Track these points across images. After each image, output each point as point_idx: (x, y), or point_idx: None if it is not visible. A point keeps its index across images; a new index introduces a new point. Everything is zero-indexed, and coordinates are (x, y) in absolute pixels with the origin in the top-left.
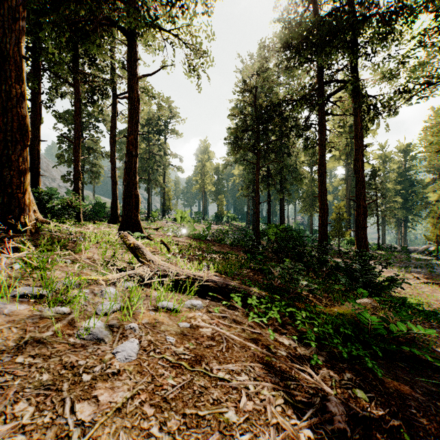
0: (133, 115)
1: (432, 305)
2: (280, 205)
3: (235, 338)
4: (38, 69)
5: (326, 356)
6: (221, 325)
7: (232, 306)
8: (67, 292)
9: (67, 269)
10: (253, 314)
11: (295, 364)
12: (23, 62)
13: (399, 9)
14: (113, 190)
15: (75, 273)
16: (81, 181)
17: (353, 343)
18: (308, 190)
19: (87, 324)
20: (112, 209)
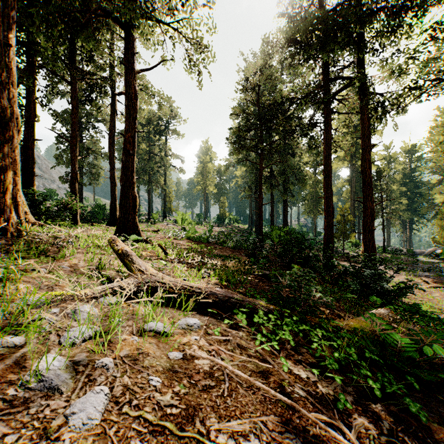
0: (130, 111)
1: (443, 311)
2: (284, 206)
3: (240, 374)
4: (32, 65)
5: (353, 393)
6: (222, 353)
7: (235, 324)
8: (23, 315)
9: (39, 280)
10: (261, 337)
11: (320, 414)
12: (14, 55)
13: (409, 2)
14: (111, 191)
15: (47, 287)
16: (80, 183)
17: (379, 368)
18: (312, 192)
19: (35, 368)
20: (111, 211)
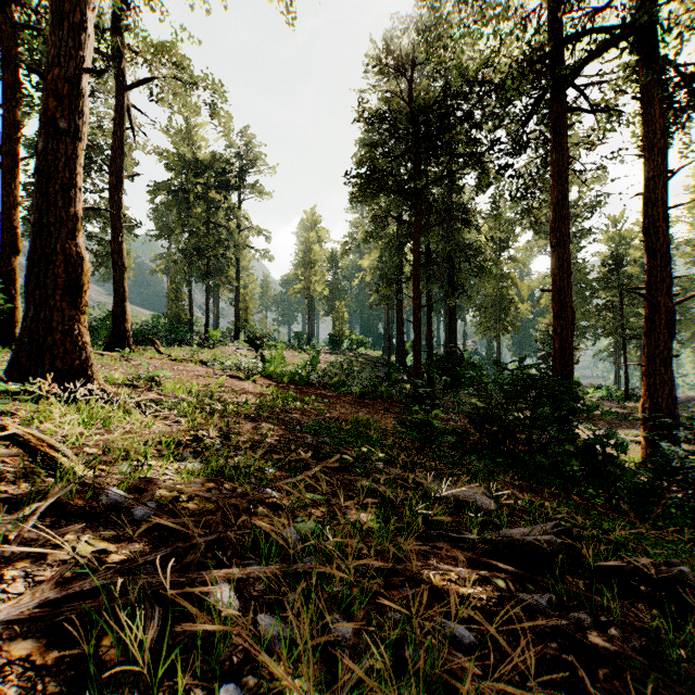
0: (60, 5)
1: None
2: (450, 317)
3: None
4: None
5: None
6: None
7: None
8: None
9: None
10: None
11: None
12: None
13: None
14: (115, 281)
15: None
16: None
17: None
18: (492, 294)
19: None
20: (113, 320)
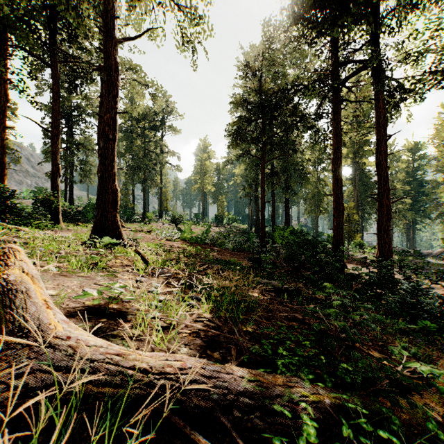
0: (109, 88)
1: None
2: (285, 205)
3: None
4: (3, 42)
5: None
6: None
7: None
8: None
9: None
10: None
11: None
12: None
13: None
14: None
15: None
16: (70, 180)
17: None
18: (313, 191)
19: None
20: None
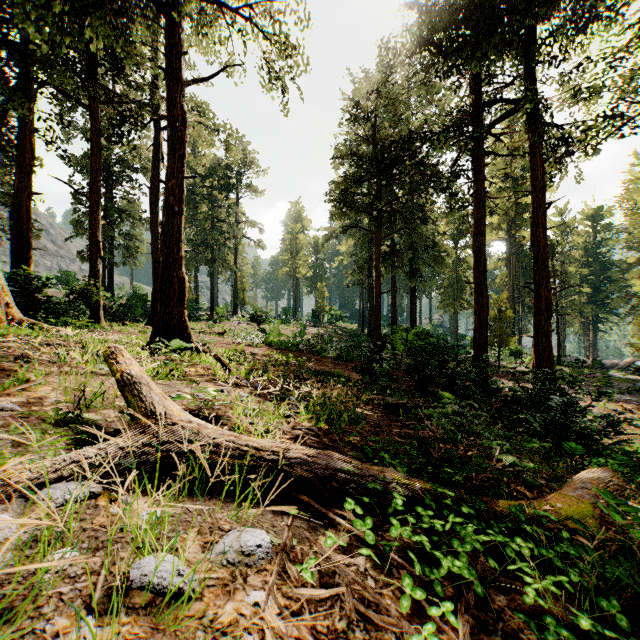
0: (175, 145)
1: None
2: (411, 297)
3: None
4: (28, 79)
5: None
6: None
7: (347, 534)
8: None
9: None
10: (412, 587)
11: None
12: None
13: None
14: (154, 273)
15: None
16: (109, 262)
17: None
18: (451, 276)
19: None
20: (153, 303)
